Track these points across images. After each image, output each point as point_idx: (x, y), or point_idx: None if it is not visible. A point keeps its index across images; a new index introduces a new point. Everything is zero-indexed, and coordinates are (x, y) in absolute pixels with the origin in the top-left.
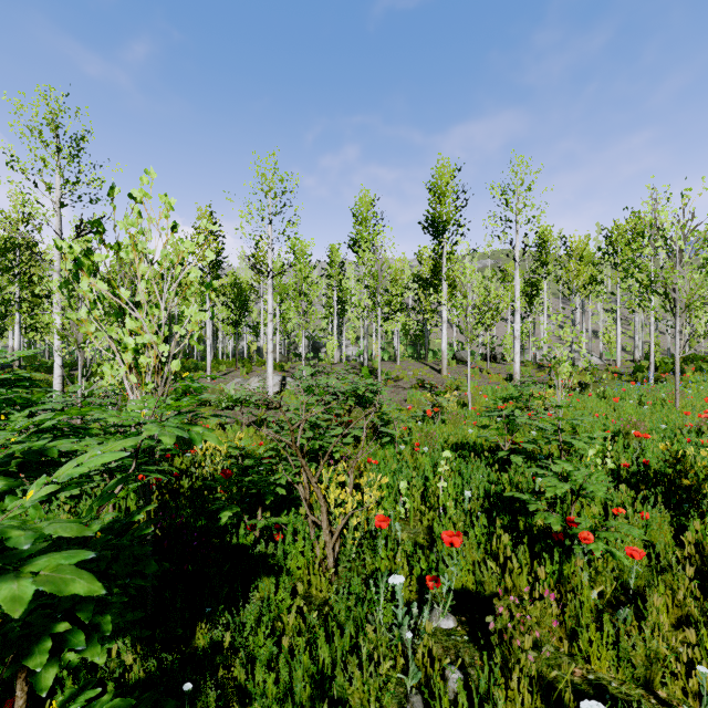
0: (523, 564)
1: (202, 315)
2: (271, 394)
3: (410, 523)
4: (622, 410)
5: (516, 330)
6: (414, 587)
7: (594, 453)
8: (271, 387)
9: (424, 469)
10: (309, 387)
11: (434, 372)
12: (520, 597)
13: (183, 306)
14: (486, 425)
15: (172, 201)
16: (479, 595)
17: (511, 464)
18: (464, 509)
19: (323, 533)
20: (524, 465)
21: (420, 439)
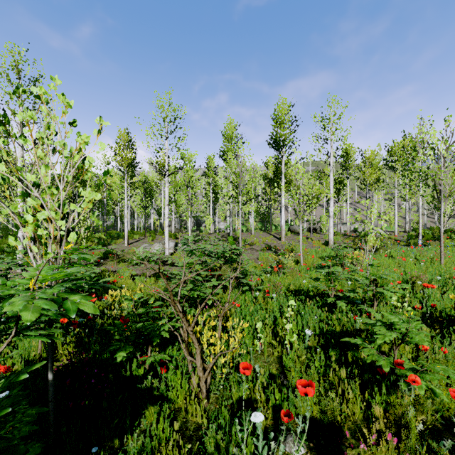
0: (357, 396)
1: (95, 195)
2: (167, 254)
3: (265, 354)
4: (406, 266)
5: (330, 211)
6: (270, 415)
7: (396, 299)
8: (167, 250)
9: (273, 311)
10: (191, 251)
11: (276, 239)
12: (355, 423)
13: (80, 188)
14: (317, 278)
15: (71, 102)
16: (322, 421)
17: (336, 307)
18: (303, 342)
19: (197, 370)
20: (347, 308)
21: (270, 288)
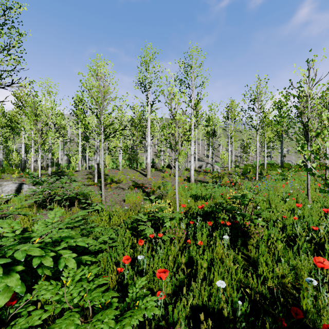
0: None
1: None
2: None
3: None
4: (296, 210)
5: (192, 150)
6: None
7: None
8: None
9: None
10: None
11: (142, 175)
12: None
13: None
14: None
15: None
16: None
17: None
18: None
19: None
20: None
21: None
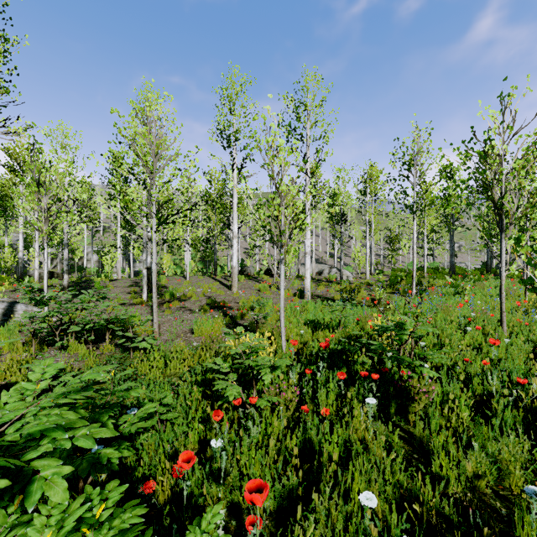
0: None
1: None
2: None
3: None
4: (485, 348)
5: (307, 246)
6: None
7: None
8: None
9: None
10: None
11: (224, 288)
12: None
13: None
14: None
15: None
16: None
17: None
18: None
19: None
20: None
21: None
